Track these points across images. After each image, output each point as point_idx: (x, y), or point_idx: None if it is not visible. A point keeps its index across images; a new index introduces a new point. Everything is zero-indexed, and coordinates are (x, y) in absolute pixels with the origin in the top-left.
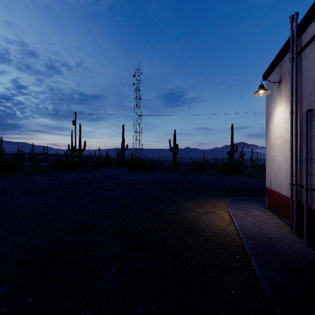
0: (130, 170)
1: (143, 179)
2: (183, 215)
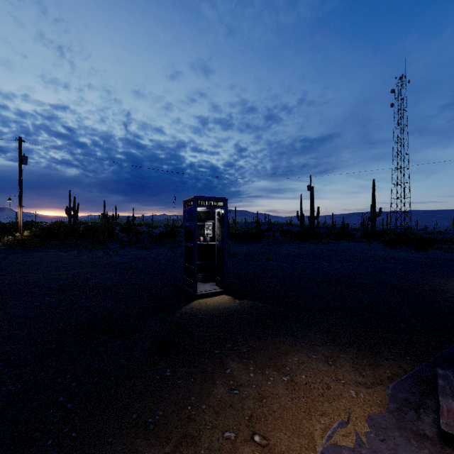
0: (385, 245)
1: (407, 256)
2: (452, 285)
